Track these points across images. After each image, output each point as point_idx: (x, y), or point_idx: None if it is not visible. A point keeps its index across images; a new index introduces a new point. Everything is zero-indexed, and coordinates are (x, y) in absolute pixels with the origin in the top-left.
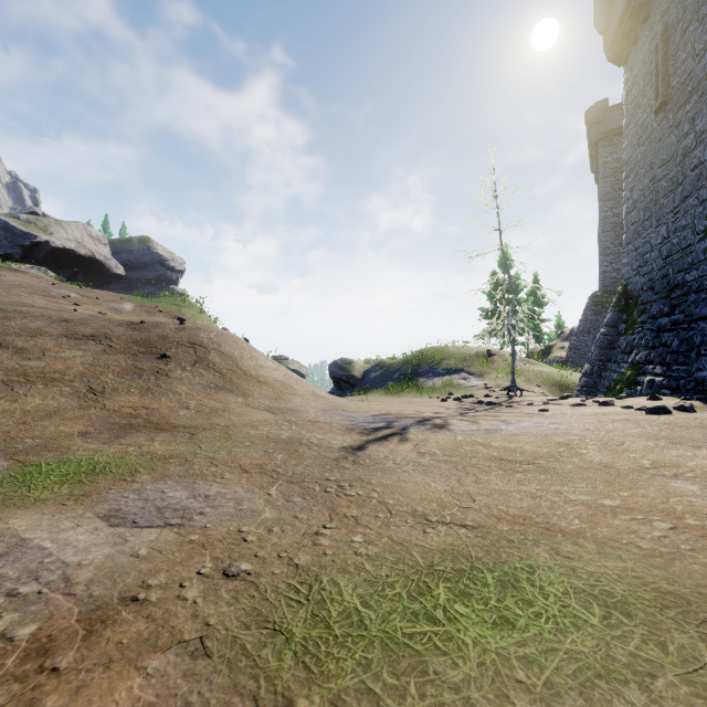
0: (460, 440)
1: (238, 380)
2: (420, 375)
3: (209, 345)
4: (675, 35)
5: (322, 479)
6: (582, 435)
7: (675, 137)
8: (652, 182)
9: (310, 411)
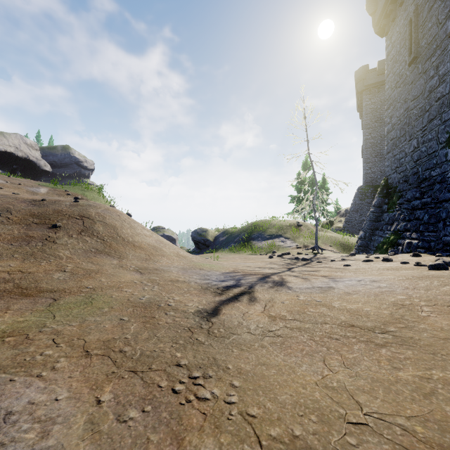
0: (302, 299)
1: (116, 245)
2: (253, 239)
3: (95, 217)
4: (423, 12)
5: (171, 365)
6: (407, 294)
7: (423, 80)
8: (406, 111)
9: (173, 270)
